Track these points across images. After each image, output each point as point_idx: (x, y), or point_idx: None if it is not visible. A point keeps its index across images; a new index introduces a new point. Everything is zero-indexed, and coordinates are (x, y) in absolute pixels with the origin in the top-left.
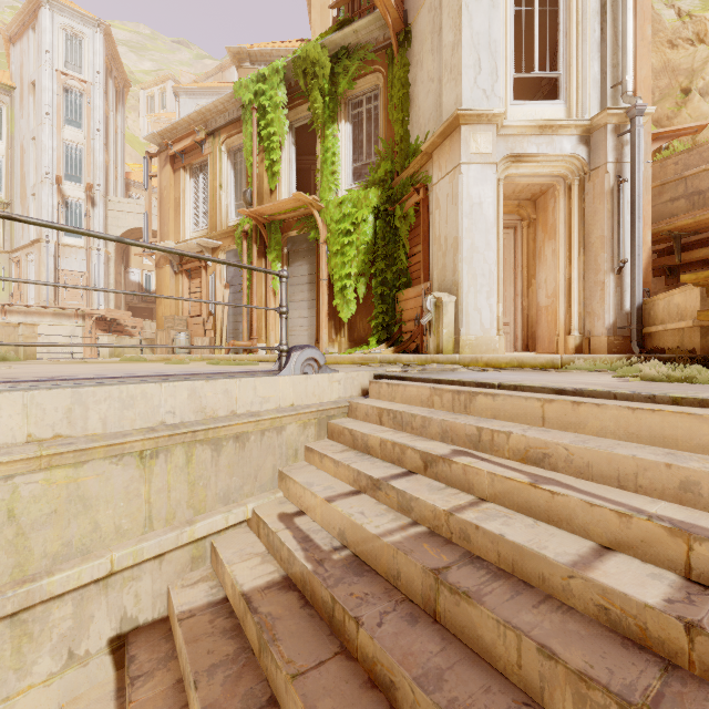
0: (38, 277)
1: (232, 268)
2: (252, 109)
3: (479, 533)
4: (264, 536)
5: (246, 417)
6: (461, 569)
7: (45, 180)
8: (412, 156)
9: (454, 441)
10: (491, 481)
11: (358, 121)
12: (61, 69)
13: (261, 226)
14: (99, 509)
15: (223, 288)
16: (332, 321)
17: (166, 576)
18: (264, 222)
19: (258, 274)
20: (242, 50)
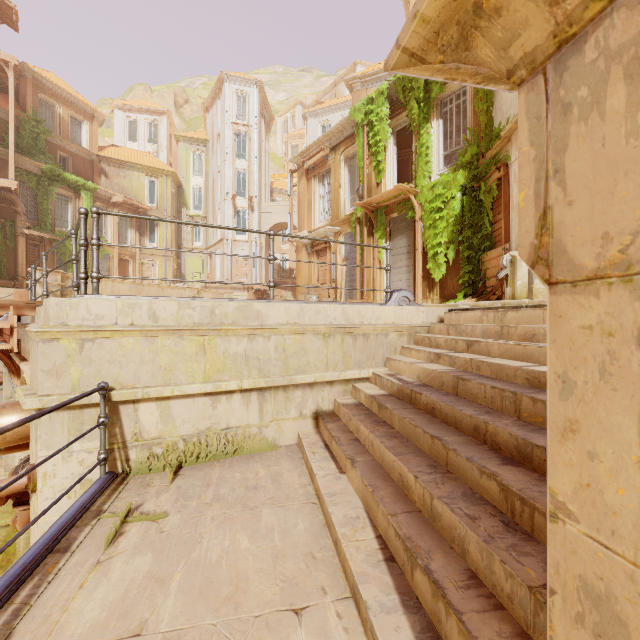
0: (222, 264)
1: (348, 246)
2: (363, 125)
3: (483, 364)
4: (378, 382)
5: (368, 325)
6: (471, 376)
7: (226, 198)
8: (495, 139)
9: (489, 336)
10: (498, 347)
11: (448, 116)
12: (234, 121)
13: (370, 213)
14: (309, 355)
15: (341, 262)
16: (426, 282)
17: (333, 394)
18: (372, 209)
19: (367, 249)
20: (354, 78)
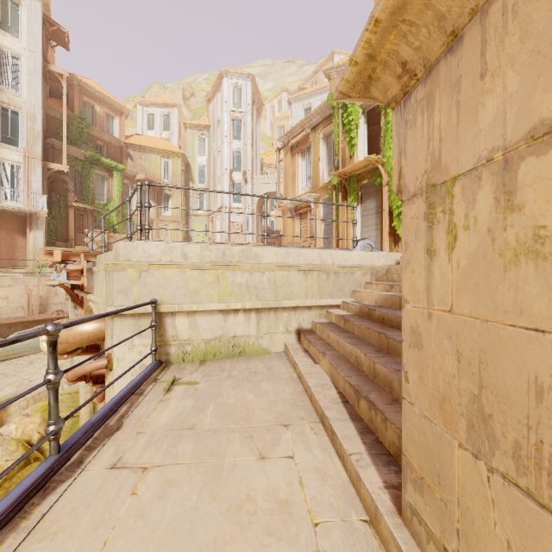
0: (221, 227)
1: (325, 210)
2: (338, 108)
3: None
4: (346, 308)
5: (338, 265)
6: None
7: (225, 173)
8: None
9: None
10: None
11: None
12: (231, 109)
13: (344, 180)
14: (293, 286)
15: (320, 223)
16: (392, 237)
17: (311, 317)
18: (346, 177)
19: (342, 211)
20: (331, 68)
